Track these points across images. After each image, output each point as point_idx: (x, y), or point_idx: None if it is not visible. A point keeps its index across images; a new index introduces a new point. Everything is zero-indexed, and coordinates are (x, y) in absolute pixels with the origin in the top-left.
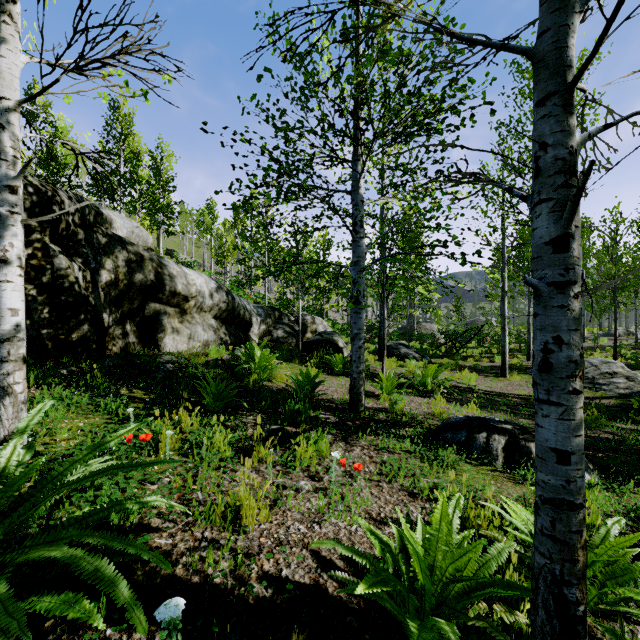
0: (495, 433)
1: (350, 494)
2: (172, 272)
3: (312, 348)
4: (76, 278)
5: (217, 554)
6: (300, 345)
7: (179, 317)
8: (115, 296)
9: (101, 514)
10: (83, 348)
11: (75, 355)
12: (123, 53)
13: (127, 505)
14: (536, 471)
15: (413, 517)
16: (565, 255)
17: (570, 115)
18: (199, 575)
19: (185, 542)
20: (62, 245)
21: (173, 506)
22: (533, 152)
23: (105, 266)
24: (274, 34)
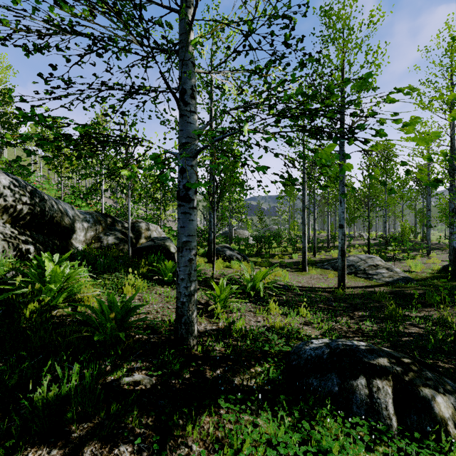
0: (375, 376)
1: None
2: None
3: (143, 254)
4: None
5: None
6: (130, 251)
7: None
8: None
9: None
10: None
11: None
12: None
13: None
14: None
15: None
16: None
17: None
18: None
19: None
20: None
21: None
22: None
23: None
24: None
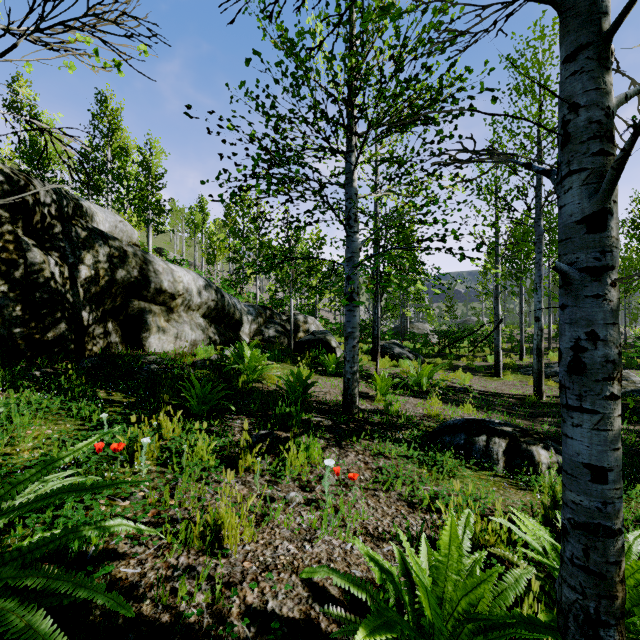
0: (495, 436)
1: (345, 506)
2: (158, 268)
3: (304, 348)
4: (52, 273)
5: (193, 584)
6: (292, 345)
7: (165, 316)
8: (95, 293)
9: (51, 544)
10: (60, 348)
11: (51, 355)
12: (90, 15)
13: (84, 532)
14: (564, 489)
15: (413, 531)
16: (601, 235)
17: (606, 70)
18: (170, 612)
19: (156, 570)
20: (37, 238)
21: (141, 530)
22: (560, 117)
23: (84, 261)
24: (264, 19)
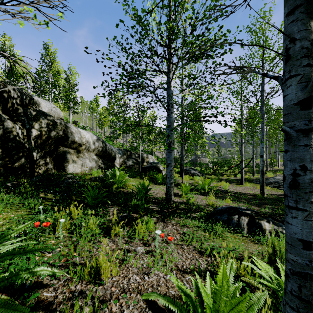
0: (242, 215)
1: (166, 254)
2: (72, 131)
3: (146, 170)
4: (17, 133)
5: (83, 302)
6: (140, 169)
7: (76, 154)
8: (40, 143)
9: (2, 283)
10: (21, 171)
11: (17, 175)
12: None
13: (21, 275)
14: (286, 252)
15: (202, 267)
16: (309, 111)
17: (311, 19)
18: None
19: (63, 294)
20: (9, 115)
21: (55, 272)
22: (284, 46)
23: (34, 127)
24: (126, 5)
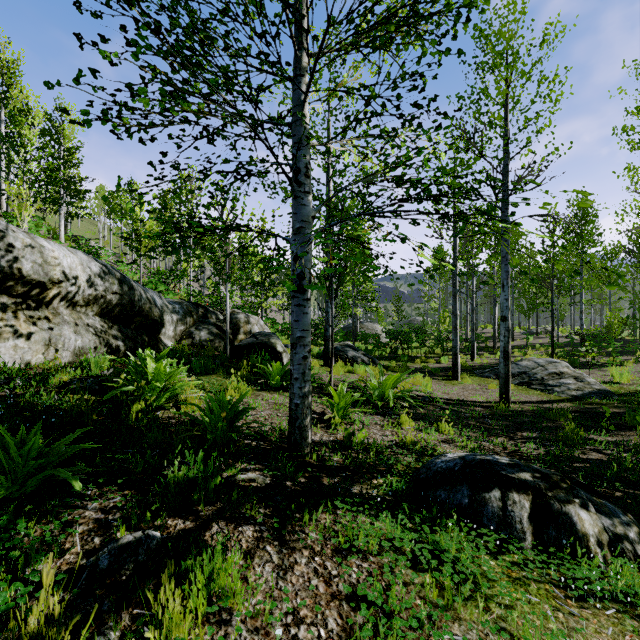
0: (512, 490)
1: None
2: (12, 242)
3: (244, 353)
4: None
5: None
6: (228, 350)
7: (28, 313)
8: None
9: None
10: None
11: None
12: None
13: None
14: None
15: None
16: None
17: None
18: None
19: None
20: None
21: None
22: None
23: None
24: None
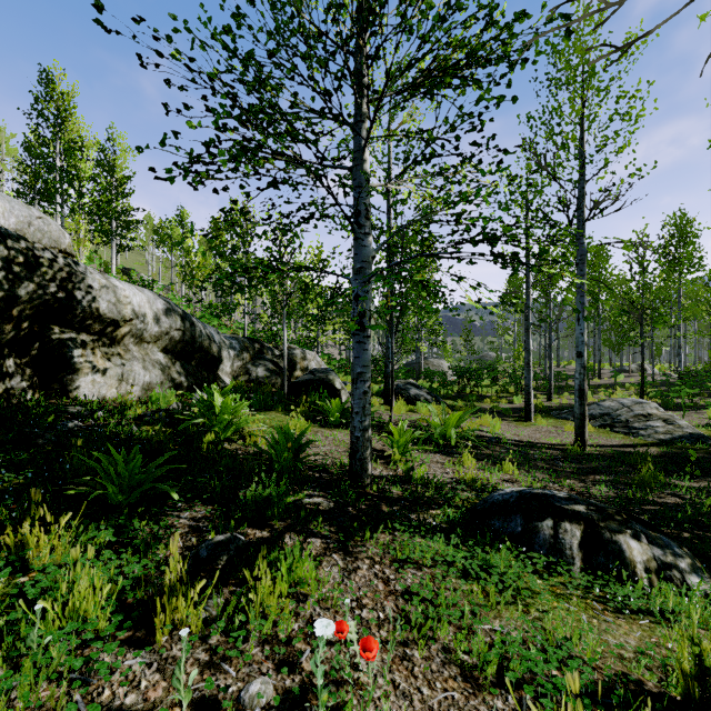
0: (565, 520)
1: (353, 698)
2: (91, 284)
3: (301, 390)
4: None
5: None
6: (285, 387)
7: (104, 350)
8: None
9: None
10: None
11: None
12: None
13: None
14: None
15: None
16: None
17: None
18: None
19: None
20: None
21: None
22: None
23: None
24: None
